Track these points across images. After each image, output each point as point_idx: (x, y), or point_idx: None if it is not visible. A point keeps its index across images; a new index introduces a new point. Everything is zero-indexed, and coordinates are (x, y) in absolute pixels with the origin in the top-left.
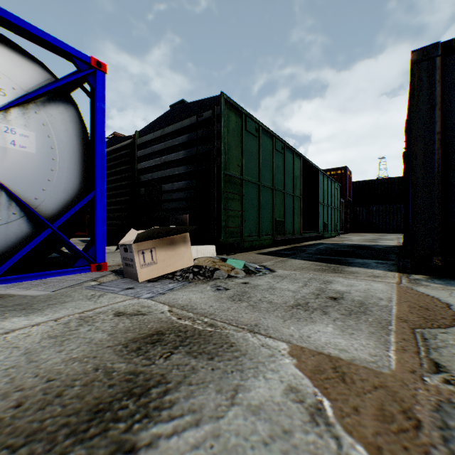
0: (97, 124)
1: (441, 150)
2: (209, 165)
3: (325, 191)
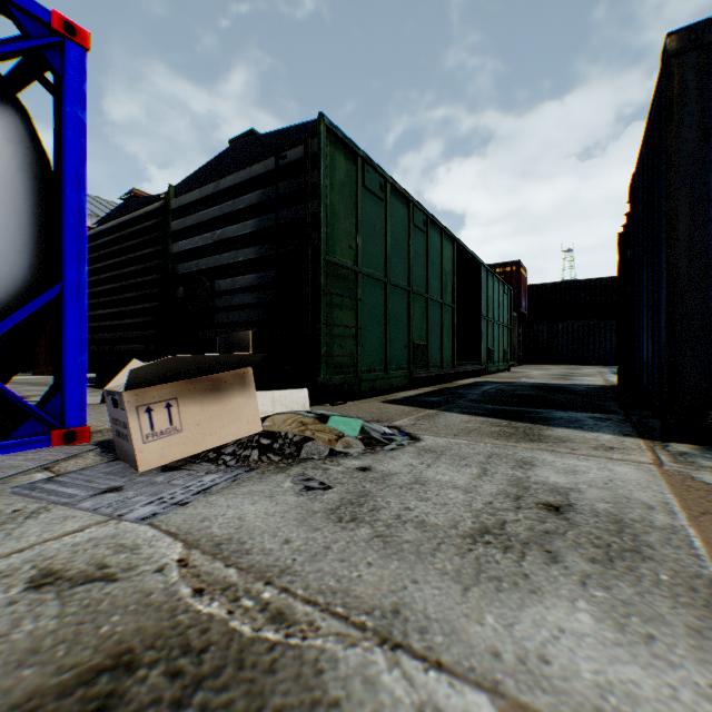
0: (66, 148)
1: None
2: (298, 244)
3: (490, 298)
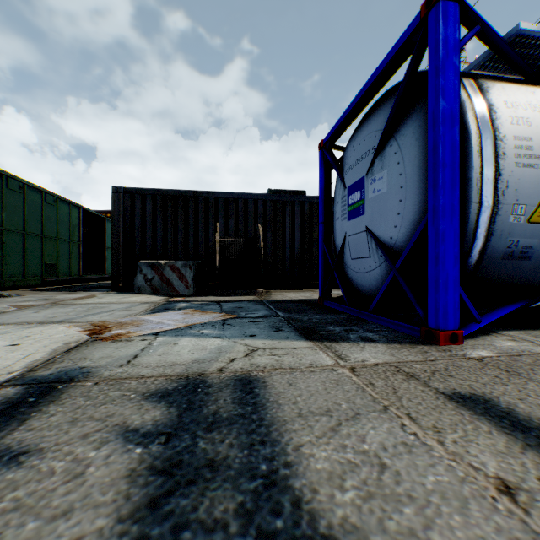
0: None
1: (124, 235)
2: None
3: None
